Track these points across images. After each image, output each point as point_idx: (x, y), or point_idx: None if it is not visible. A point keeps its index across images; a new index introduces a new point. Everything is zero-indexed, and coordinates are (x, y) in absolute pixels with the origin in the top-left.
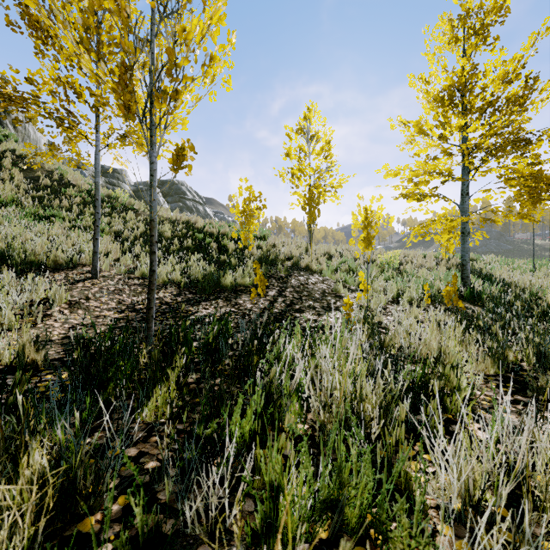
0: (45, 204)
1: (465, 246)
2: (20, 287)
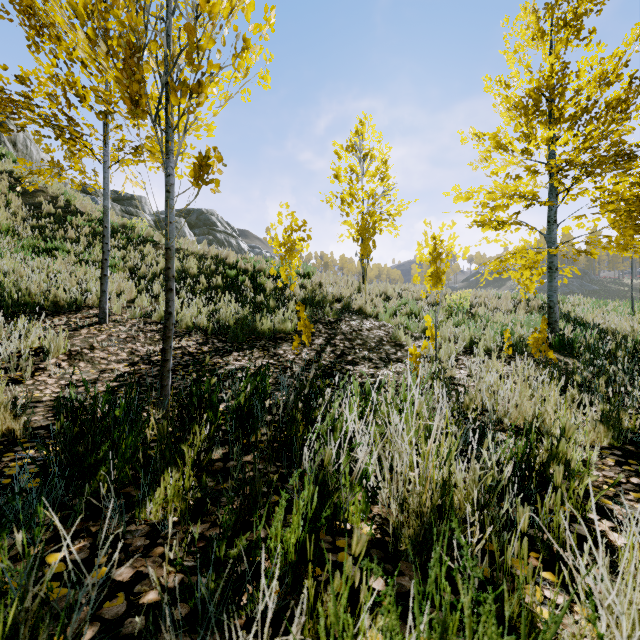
0: (46, 234)
1: (552, 284)
2: (9, 334)
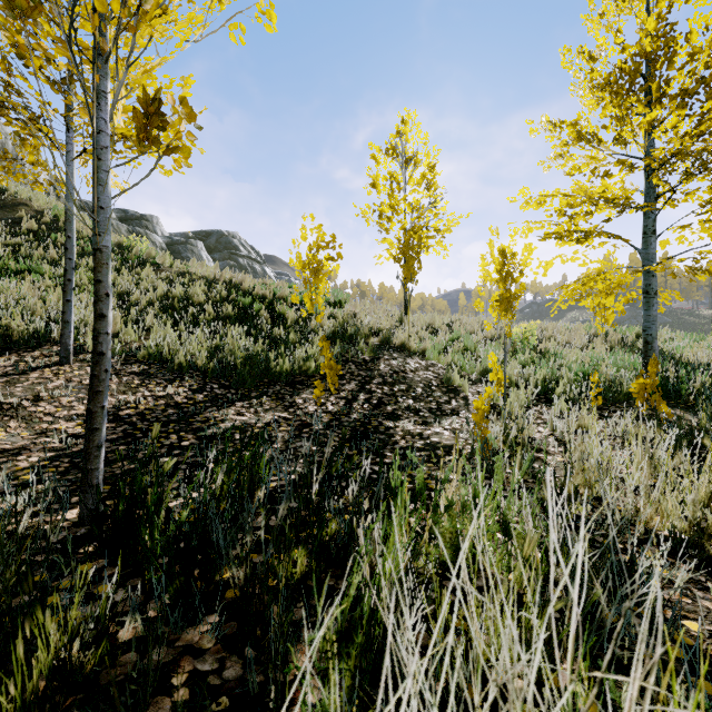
0: (22, 254)
1: (650, 313)
2: None
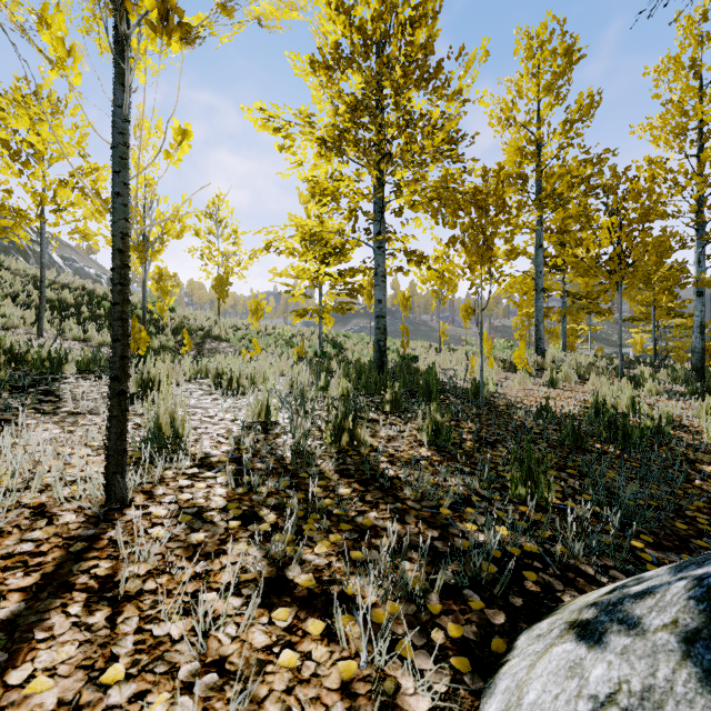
0: None
1: (320, 325)
2: None
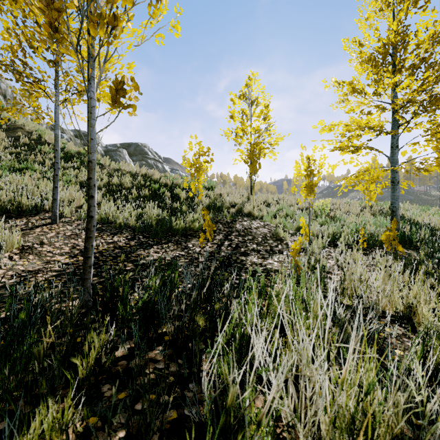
0: (21, 158)
1: (395, 194)
2: None
